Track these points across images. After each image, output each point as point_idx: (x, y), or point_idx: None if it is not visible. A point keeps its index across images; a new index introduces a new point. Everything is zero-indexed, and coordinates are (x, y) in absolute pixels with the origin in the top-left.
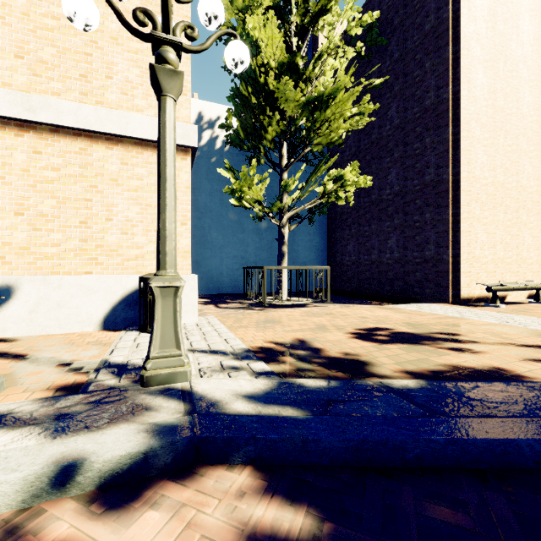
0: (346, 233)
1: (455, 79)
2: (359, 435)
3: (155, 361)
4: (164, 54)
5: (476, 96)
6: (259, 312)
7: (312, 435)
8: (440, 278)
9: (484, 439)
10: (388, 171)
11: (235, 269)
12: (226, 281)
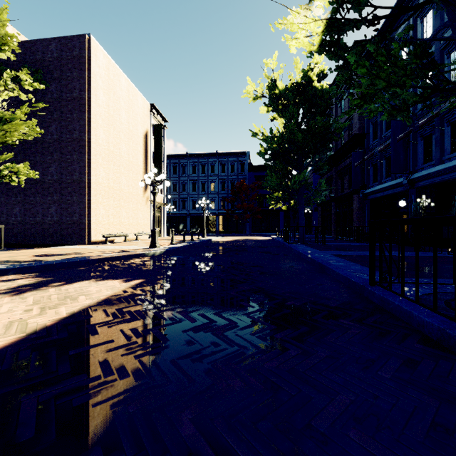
0: (12, 199)
1: (89, 131)
2: (45, 264)
3: None
4: None
5: (100, 143)
6: None
7: (32, 265)
8: (82, 232)
9: (74, 261)
10: (50, 165)
11: None
12: None
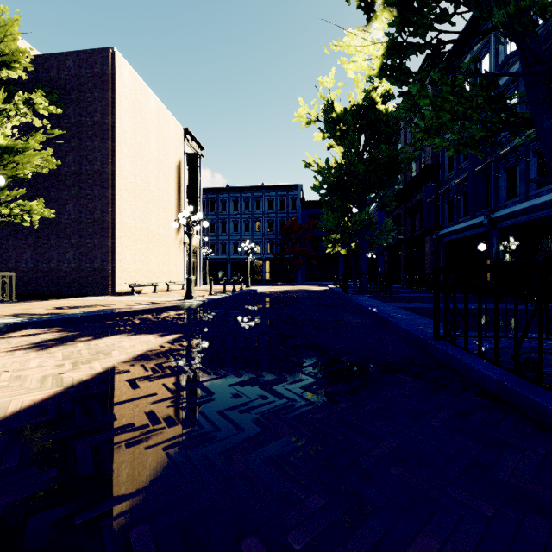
0: (22, 242)
1: (113, 162)
2: (68, 317)
3: None
4: None
5: (125, 176)
6: None
7: (54, 319)
8: (104, 281)
9: (100, 314)
10: (66, 201)
11: None
12: None
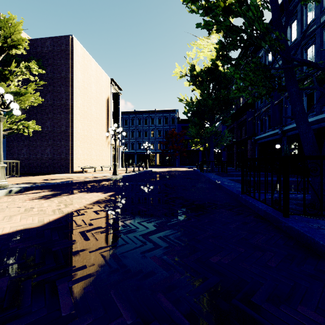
0: (21, 144)
1: (72, 99)
2: (53, 184)
3: (1, 183)
4: (1, 113)
5: (78, 106)
6: None
7: (46, 185)
8: (67, 165)
9: (69, 182)
10: (46, 121)
11: None
12: None
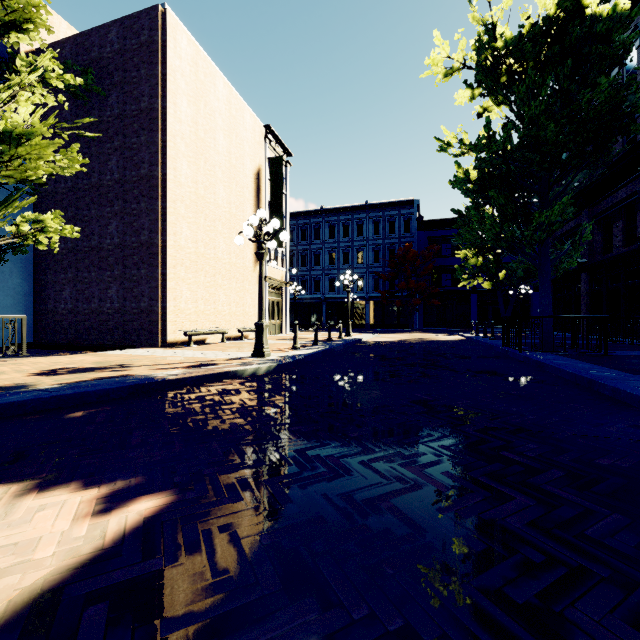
0: (61, 277)
1: (164, 162)
2: None
3: None
4: None
5: (181, 182)
6: None
7: None
8: (153, 326)
9: (72, 393)
10: (109, 221)
11: None
12: None
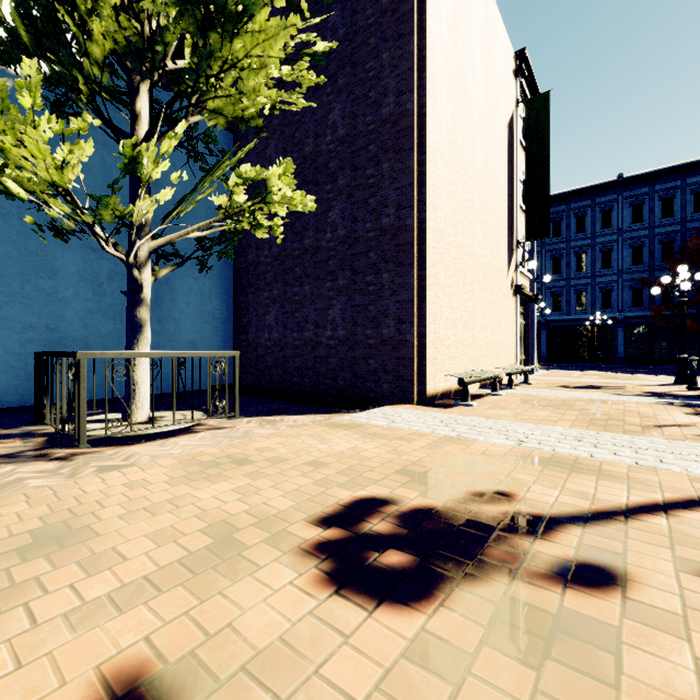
0: (264, 296)
1: (420, 86)
2: None
3: None
4: None
5: (441, 122)
6: (59, 468)
7: None
8: (403, 368)
9: None
10: (329, 204)
11: (30, 353)
12: (1, 380)
